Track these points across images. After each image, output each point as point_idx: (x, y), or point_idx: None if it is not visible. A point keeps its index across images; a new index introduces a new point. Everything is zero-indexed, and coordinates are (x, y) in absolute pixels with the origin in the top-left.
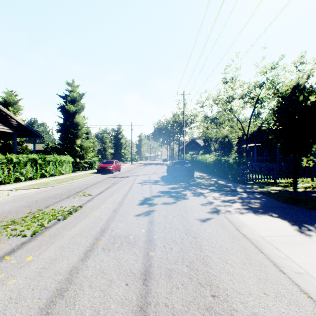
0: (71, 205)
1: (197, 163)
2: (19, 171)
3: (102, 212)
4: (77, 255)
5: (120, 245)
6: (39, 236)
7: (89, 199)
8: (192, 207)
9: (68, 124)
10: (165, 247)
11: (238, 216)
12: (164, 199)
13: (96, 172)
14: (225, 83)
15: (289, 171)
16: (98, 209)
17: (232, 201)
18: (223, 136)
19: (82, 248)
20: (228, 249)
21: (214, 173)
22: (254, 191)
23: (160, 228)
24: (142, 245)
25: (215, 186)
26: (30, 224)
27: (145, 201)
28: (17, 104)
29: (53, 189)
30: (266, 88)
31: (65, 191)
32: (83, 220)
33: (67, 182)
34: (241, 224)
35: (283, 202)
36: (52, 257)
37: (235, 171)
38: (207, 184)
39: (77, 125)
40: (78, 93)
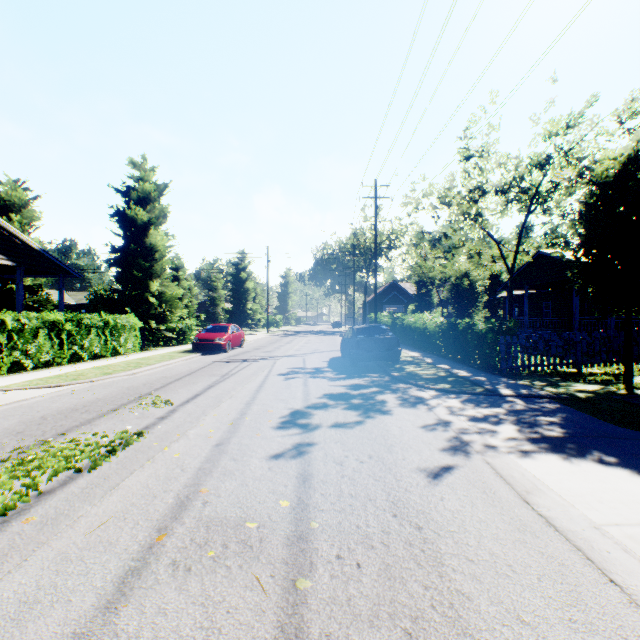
0: (119, 430)
1: (405, 331)
2: (22, 347)
3: (188, 449)
4: (96, 587)
5: (221, 552)
6: (14, 522)
7: (164, 413)
8: (403, 434)
9: (134, 248)
10: (342, 561)
11: (519, 461)
12: (335, 413)
13: (190, 350)
14: (467, 159)
15: (609, 349)
16: (181, 439)
17: (494, 420)
18: (460, 274)
19: (117, 562)
20: (516, 569)
21: (441, 352)
22: (539, 394)
23: (327, 496)
24: (281, 554)
25: (448, 382)
26: (4, 483)
27: (293, 420)
28: (28, 207)
29: (90, 389)
30: (555, 169)
31: (116, 394)
32: (139, 473)
33: (124, 373)
34: (530, 485)
35: (614, 423)
36: (23, 598)
37: (491, 348)
38: (430, 378)
39: (153, 250)
40: (154, 183)
